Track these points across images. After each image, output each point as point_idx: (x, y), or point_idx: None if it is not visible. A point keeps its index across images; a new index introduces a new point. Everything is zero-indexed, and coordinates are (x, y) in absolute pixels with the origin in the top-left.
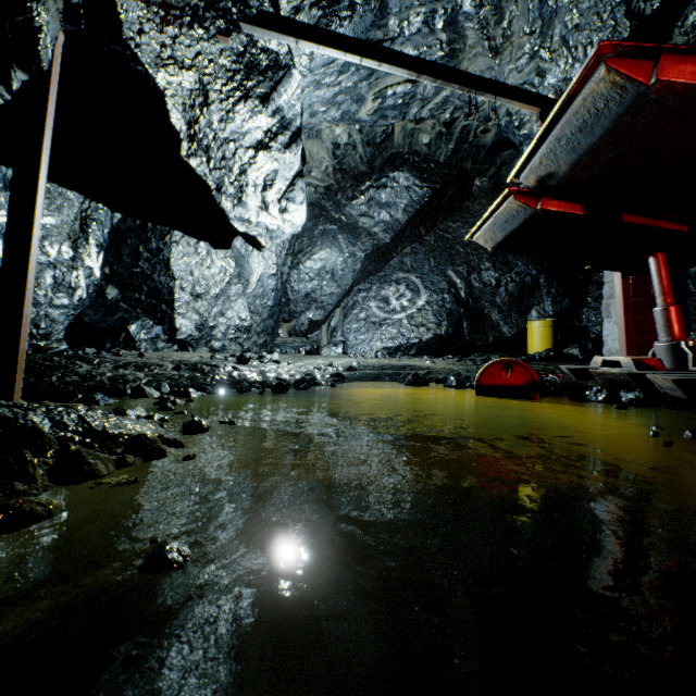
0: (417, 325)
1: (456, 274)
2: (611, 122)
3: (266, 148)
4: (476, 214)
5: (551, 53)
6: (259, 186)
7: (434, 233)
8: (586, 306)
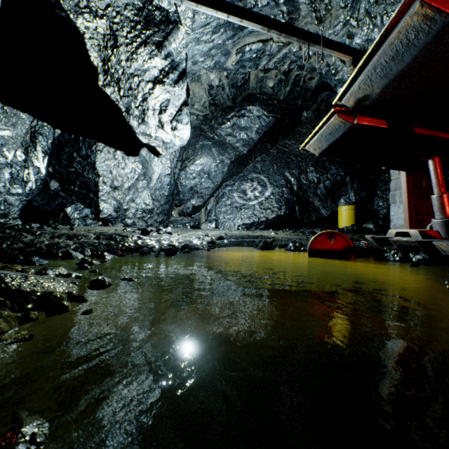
0: (265, 209)
1: (291, 175)
2: (419, 50)
3: (161, 82)
4: (304, 135)
5: (358, 22)
6: (156, 110)
7: (276, 147)
8: (376, 196)
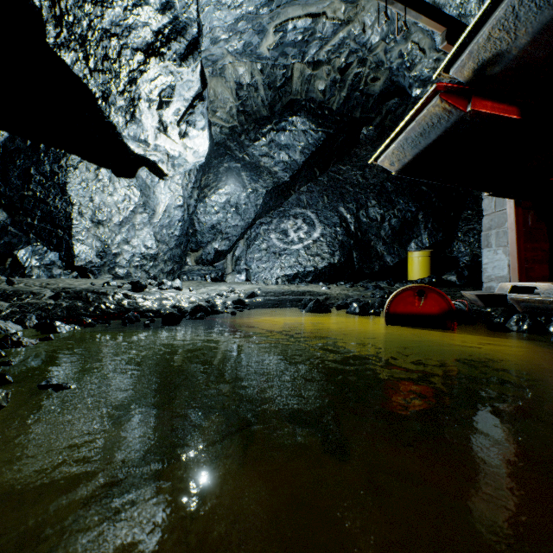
0: (313, 255)
1: (346, 210)
2: None
3: (158, 54)
4: (363, 159)
5: None
6: (154, 102)
7: (327, 174)
8: (457, 239)
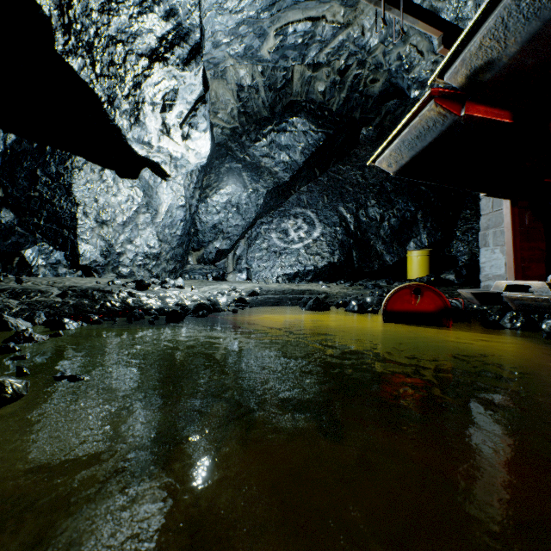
0: (313, 254)
1: (346, 210)
2: None
3: (162, 59)
4: (363, 159)
5: None
6: (157, 105)
7: (327, 174)
8: (455, 238)
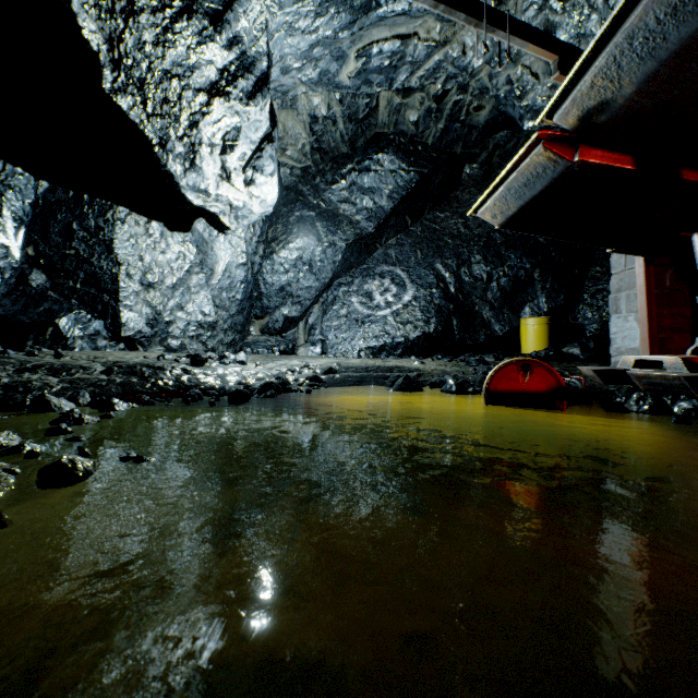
0: (403, 322)
1: (444, 267)
2: None
3: (223, 94)
4: (466, 204)
5: (564, 2)
6: (216, 147)
7: (421, 223)
8: (582, 302)
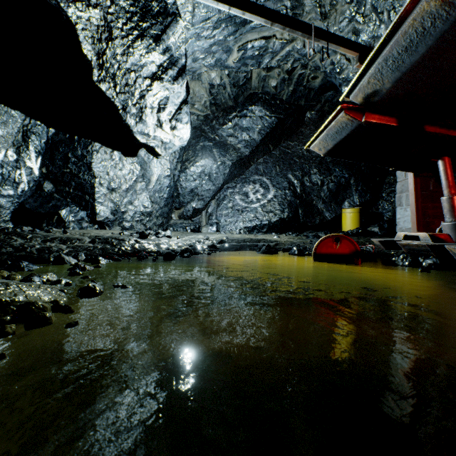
0: (267, 212)
1: (294, 177)
2: (435, 39)
3: (159, 79)
4: (307, 136)
5: (364, 17)
6: (155, 108)
7: (279, 149)
8: (381, 198)
